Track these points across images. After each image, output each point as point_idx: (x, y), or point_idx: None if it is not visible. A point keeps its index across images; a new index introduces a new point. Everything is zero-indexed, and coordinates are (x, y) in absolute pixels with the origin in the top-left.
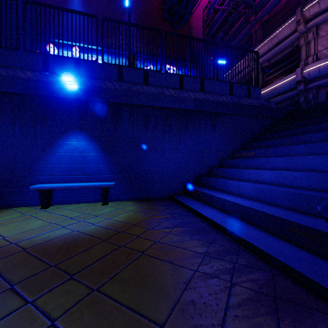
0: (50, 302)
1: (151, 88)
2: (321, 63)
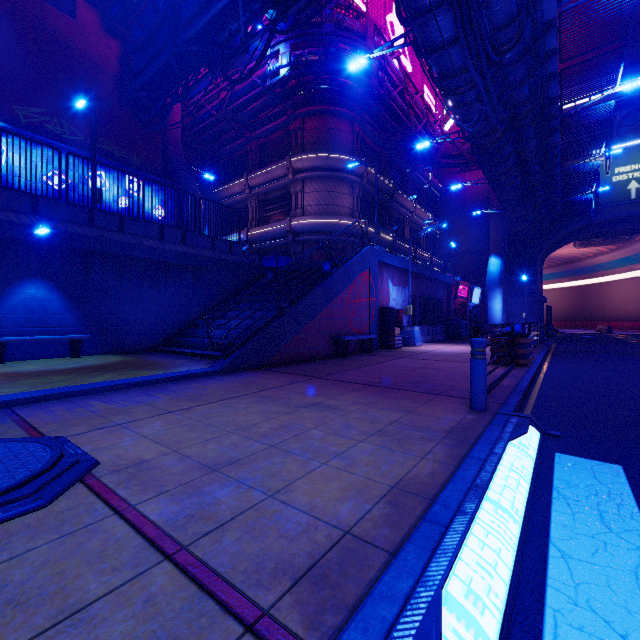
0: (123, 370)
1: (129, 237)
2: (304, 220)
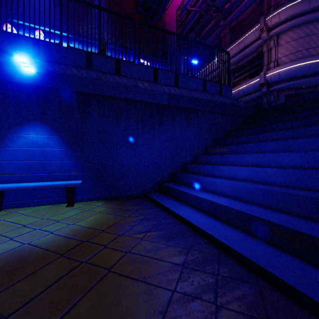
0: None
1: (124, 80)
2: (280, 69)
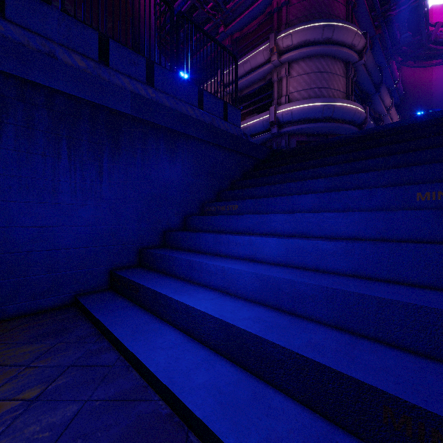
0: None
1: (15, 31)
2: (293, 106)
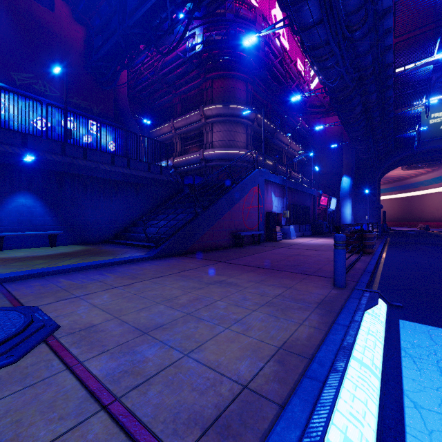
0: (84, 256)
1: (90, 163)
2: (212, 151)
